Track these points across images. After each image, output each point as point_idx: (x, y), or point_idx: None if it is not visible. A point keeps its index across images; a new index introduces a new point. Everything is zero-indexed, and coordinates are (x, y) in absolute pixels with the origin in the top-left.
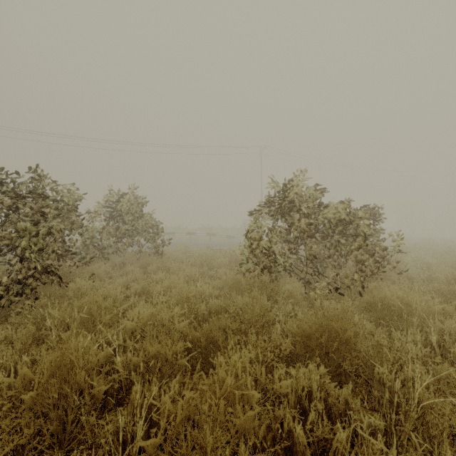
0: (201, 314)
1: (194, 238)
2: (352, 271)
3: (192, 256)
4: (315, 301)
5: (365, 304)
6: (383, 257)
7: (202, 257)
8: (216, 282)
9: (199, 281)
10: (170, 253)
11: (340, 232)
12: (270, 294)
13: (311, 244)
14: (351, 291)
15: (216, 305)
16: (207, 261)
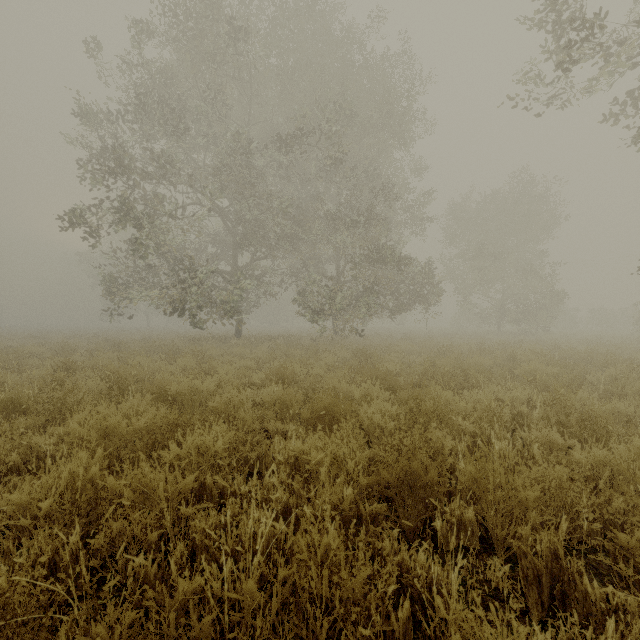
0: None
1: None
2: None
3: None
4: None
5: None
6: None
7: None
8: None
9: None
10: None
11: None
12: None
13: None
14: None
15: None
16: None
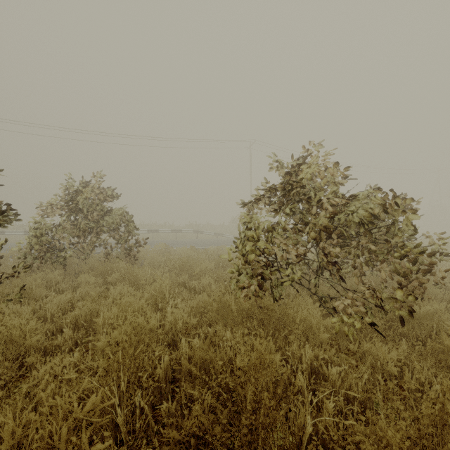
0: (163, 374)
1: (180, 235)
2: (374, 281)
3: (172, 259)
4: (340, 333)
5: (446, 357)
6: (428, 266)
7: (182, 261)
8: (195, 302)
9: (170, 302)
10: (146, 255)
11: (366, 231)
12: (275, 326)
13: (328, 248)
14: (387, 315)
15: (187, 364)
16: (188, 267)
